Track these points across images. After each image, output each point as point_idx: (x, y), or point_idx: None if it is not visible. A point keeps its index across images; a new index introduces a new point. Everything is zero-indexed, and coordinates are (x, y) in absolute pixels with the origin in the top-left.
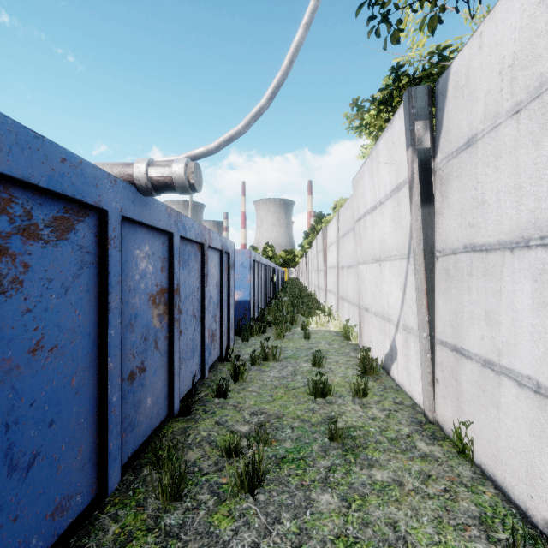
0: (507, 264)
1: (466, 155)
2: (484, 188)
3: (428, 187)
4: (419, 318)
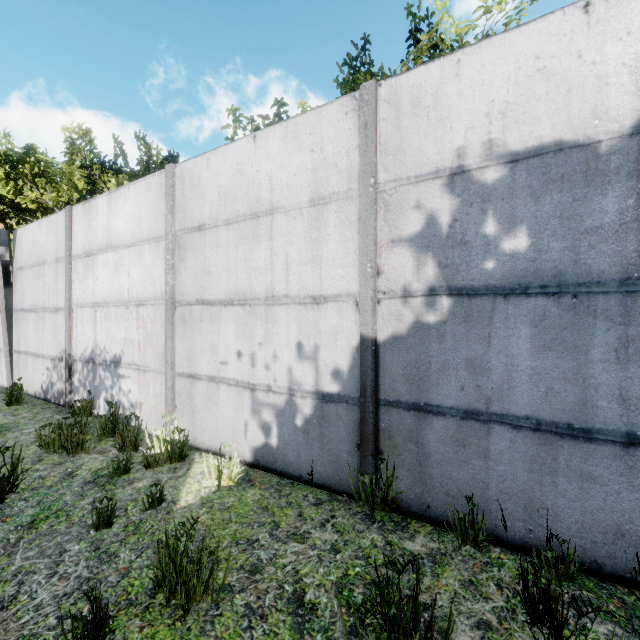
0: (29, 317)
1: (21, 272)
2: (25, 288)
3: (9, 279)
4: (4, 342)
